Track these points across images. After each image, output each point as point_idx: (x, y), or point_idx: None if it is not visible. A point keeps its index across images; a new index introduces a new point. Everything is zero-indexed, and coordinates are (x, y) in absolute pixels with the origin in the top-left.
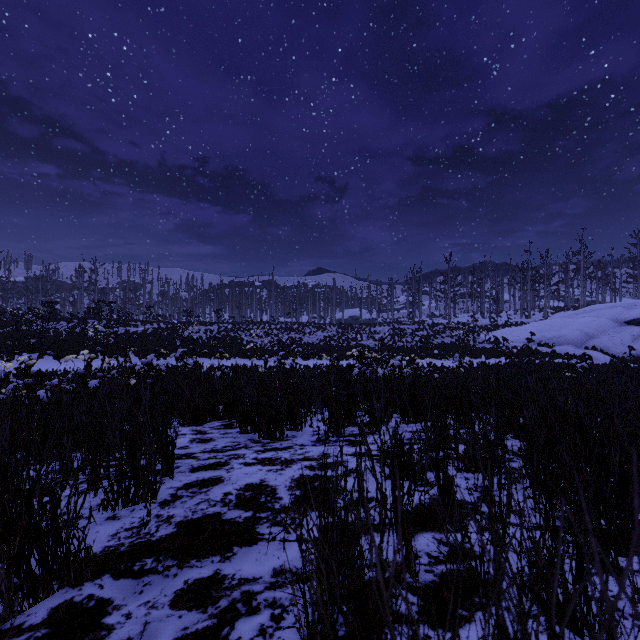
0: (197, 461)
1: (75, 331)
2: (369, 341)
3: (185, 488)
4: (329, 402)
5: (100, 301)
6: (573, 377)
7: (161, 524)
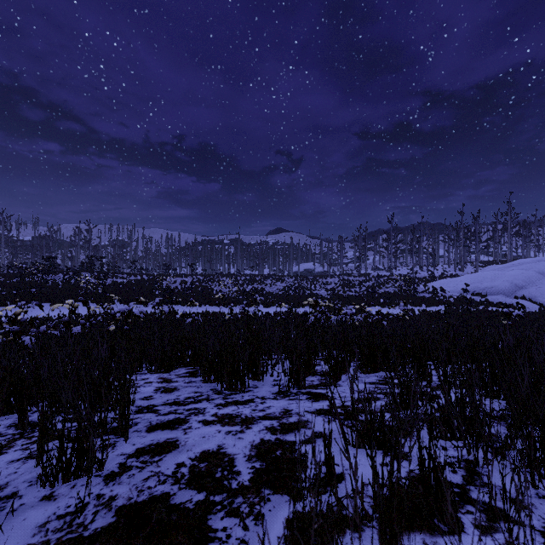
0: (157, 416)
1: (70, 282)
2: (322, 291)
3: (136, 455)
4: (290, 354)
5: (92, 256)
6: (509, 324)
7: (99, 510)
